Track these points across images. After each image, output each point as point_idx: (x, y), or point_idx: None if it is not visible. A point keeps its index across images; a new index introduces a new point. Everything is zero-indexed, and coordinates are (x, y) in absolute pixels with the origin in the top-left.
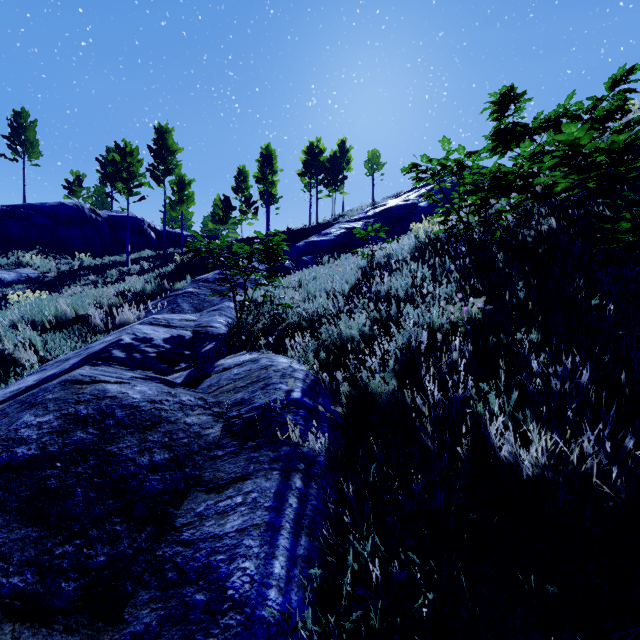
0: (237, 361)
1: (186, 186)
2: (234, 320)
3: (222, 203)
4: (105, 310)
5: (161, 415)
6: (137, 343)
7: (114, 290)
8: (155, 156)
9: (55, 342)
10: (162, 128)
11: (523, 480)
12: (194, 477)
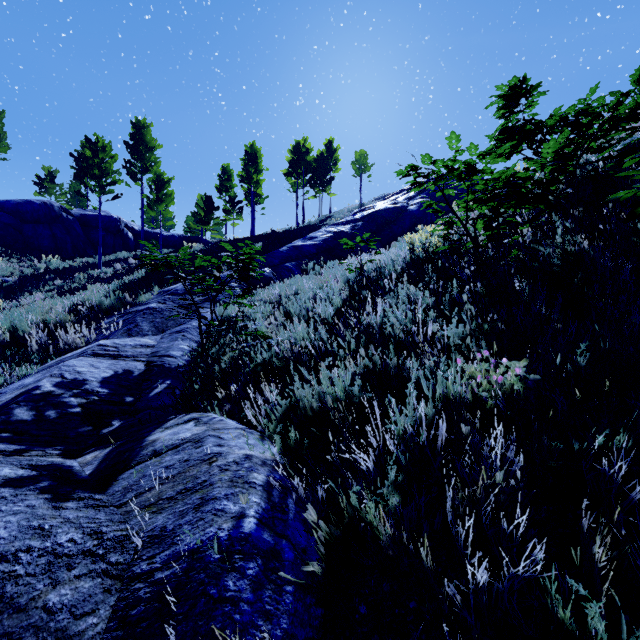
0: (174, 439)
1: (165, 184)
2: (201, 344)
3: (204, 203)
4: (51, 330)
5: (3, 592)
6: (59, 391)
7: (70, 302)
8: (132, 152)
9: None
10: (139, 123)
11: None
12: None
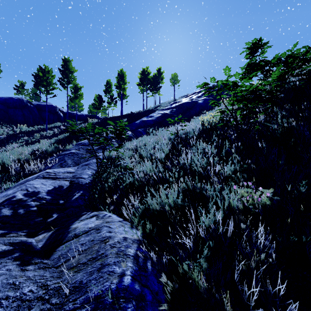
0: (85, 227)
1: (78, 89)
2: (97, 171)
3: (98, 99)
4: (21, 163)
5: None
6: (25, 198)
7: (32, 149)
8: (62, 74)
9: None
10: (66, 59)
11: None
12: None
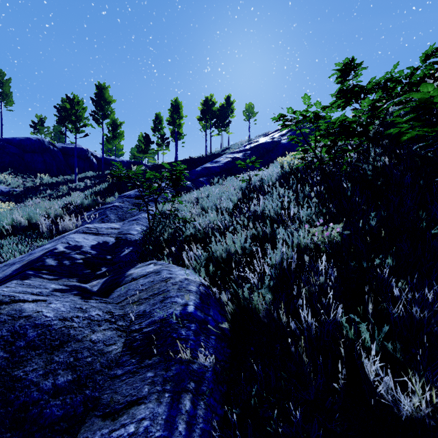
0: (143, 272)
1: (118, 126)
2: (148, 227)
3: (144, 139)
4: (52, 219)
5: (69, 333)
6: (68, 251)
7: (61, 203)
8: (96, 105)
9: (8, 247)
10: (101, 85)
11: (397, 415)
12: (93, 399)
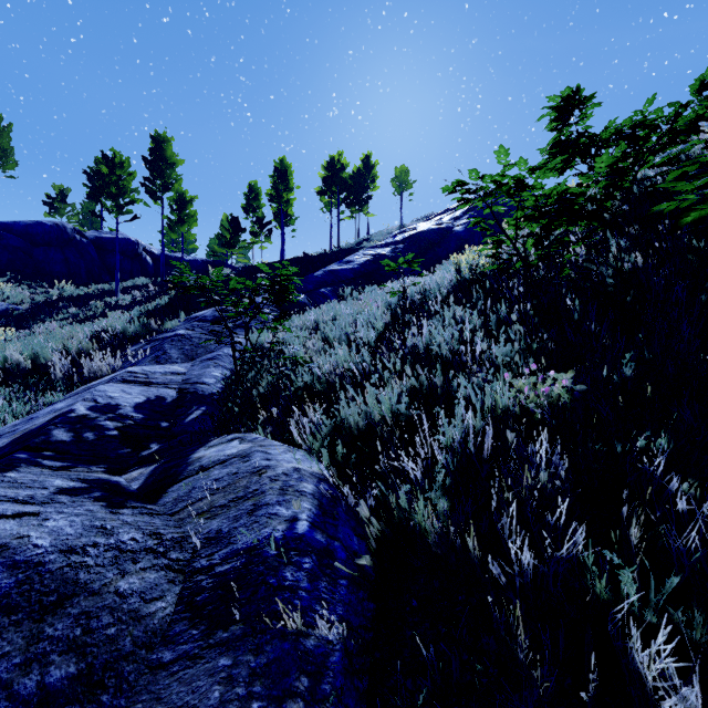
0: (221, 455)
1: (187, 204)
2: (234, 372)
3: (229, 224)
4: (73, 357)
5: (78, 579)
6: (94, 415)
7: (91, 329)
8: (151, 169)
9: None
10: (159, 137)
11: None
12: None
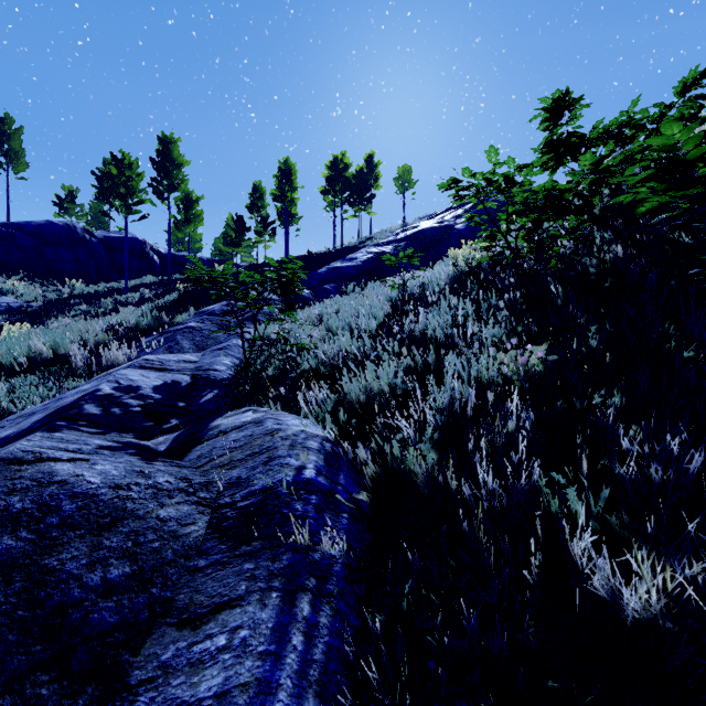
0: (237, 422)
1: (194, 204)
2: (242, 361)
3: (235, 223)
4: (91, 348)
5: (126, 507)
6: (119, 394)
7: (105, 323)
8: (158, 169)
9: (23, 389)
10: (166, 138)
11: (620, 618)
12: (163, 601)
